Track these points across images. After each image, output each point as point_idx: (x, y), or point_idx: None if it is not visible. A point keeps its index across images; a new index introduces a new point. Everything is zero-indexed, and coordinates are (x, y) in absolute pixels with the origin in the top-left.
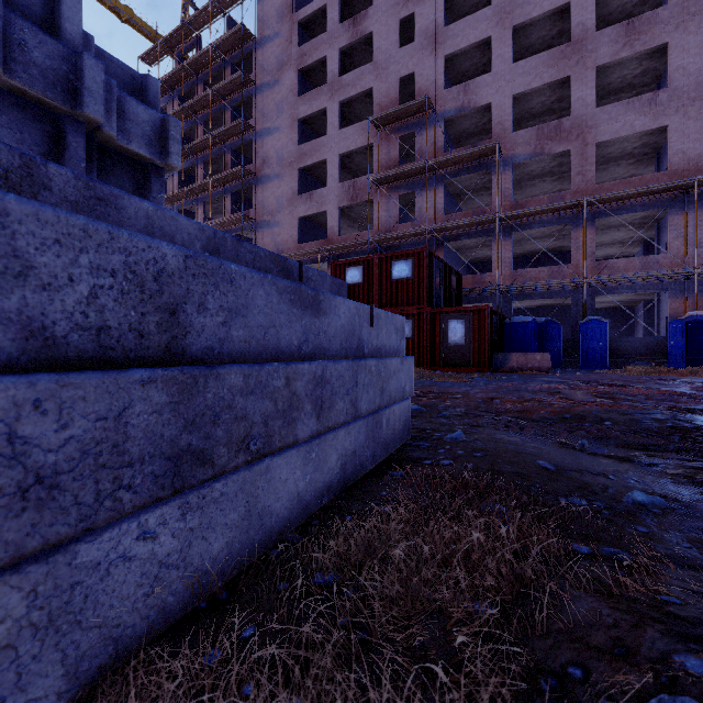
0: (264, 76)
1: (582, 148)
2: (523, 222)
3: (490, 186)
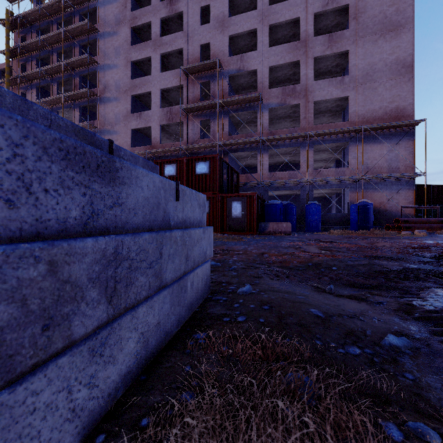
0: (105, 27)
1: (306, 103)
2: (274, 144)
3: (255, 120)
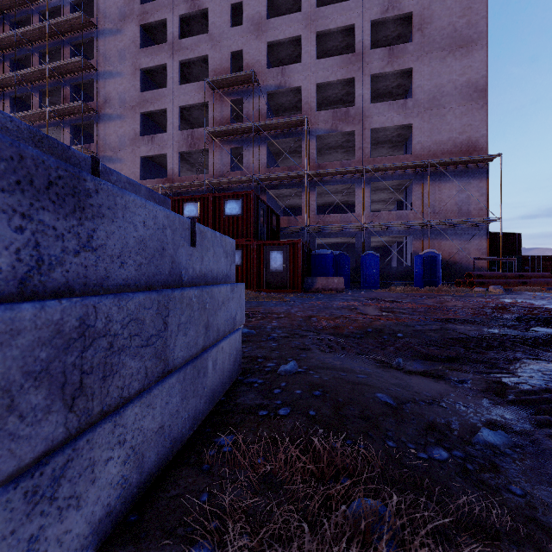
0: (106, 22)
1: (362, 131)
2: (323, 179)
3: (300, 150)
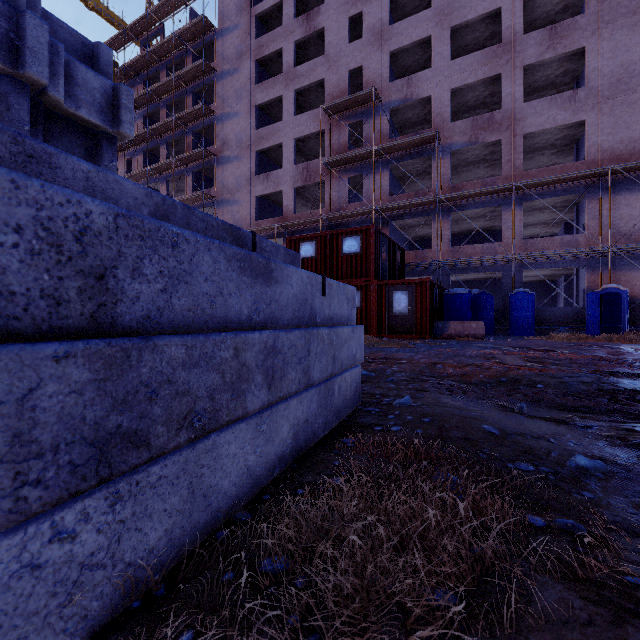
0: (224, 64)
1: (512, 139)
2: (460, 203)
3: (430, 170)
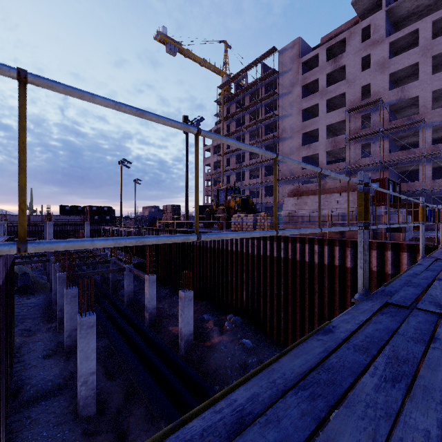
0: (283, 90)
1: None
2: (438, 155)
3: (416, 134)
